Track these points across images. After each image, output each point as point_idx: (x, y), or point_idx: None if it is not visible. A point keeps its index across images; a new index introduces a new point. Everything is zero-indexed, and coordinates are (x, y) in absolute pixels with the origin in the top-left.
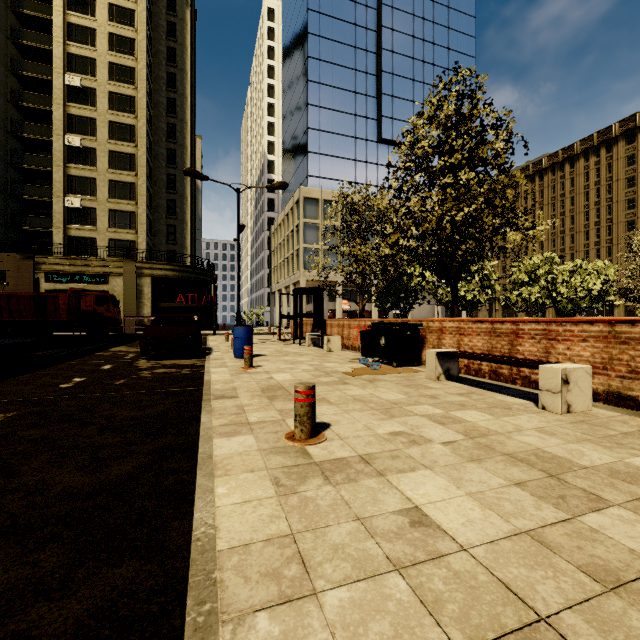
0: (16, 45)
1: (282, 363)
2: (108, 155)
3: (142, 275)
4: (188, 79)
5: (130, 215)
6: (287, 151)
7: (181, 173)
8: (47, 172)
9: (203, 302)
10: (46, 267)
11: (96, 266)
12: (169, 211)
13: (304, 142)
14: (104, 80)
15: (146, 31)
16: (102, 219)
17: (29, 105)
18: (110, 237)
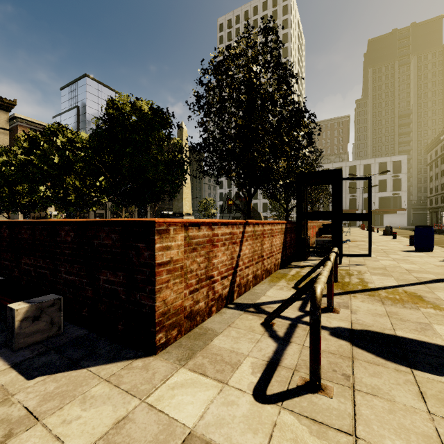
0: None
1: (390, 245)
2: None
3: None
4: None
5: None
6: None
7: None
8: None
9: None
10: None
11: None
12: None
13: None
14: None
15: None
16: None
17: None
18: None
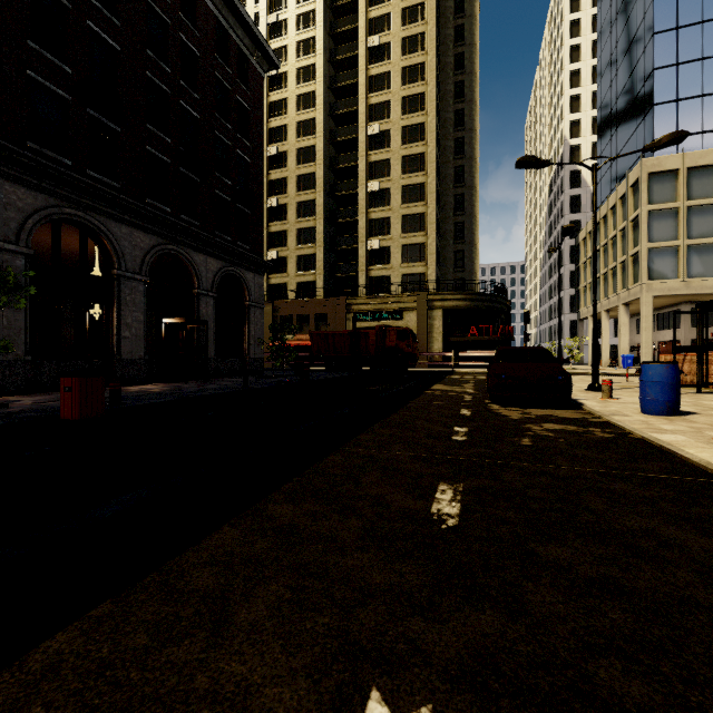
0: (333, 118)
1: None
2: (401, 191)
3: (433, 308)
4: (477, 80)
5: (420, 247)
6: (607, 121)
7: (469, 190)
8: (353, 222)
9: (498, 334)
10: (354, 308)
11: (392, 303)
12: (456, 236)
13: (645, 94)
14: (397, 118)
15: (435, 47)
16: (396, 256)
17: (341, 166)
18: (403, 273)
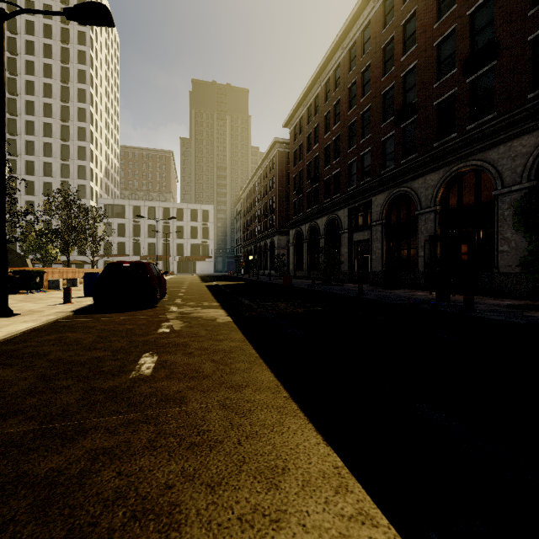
0: None
1: None
2: None
3: None
4: None
5: None
6: None
7: None
8: None
9: None
10: None
11: None
12: None
13: None
14: None
15: None
16: None
17: None
18: None
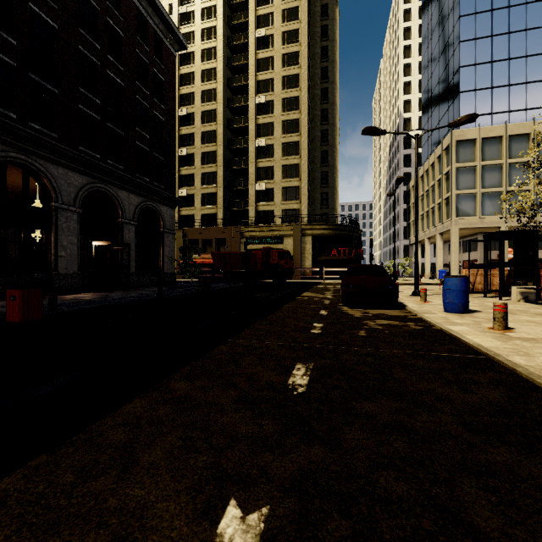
0: (230, 89)
1: (539, 326)
2: (281, 147)
3: (305, 235)
4: (337, 67)
5: (296, 189)
6: (429, 102)
7: (332, 148)
8: (245, 169)
9: (352, 255)
10: (246, 234)
11: (275, 231)
12: (322, 181)
13: (454, 84)
14: (279, 91)
15: (307, 41)
16: (278, 195)
17: (236, 126)
18: (283, 208)
